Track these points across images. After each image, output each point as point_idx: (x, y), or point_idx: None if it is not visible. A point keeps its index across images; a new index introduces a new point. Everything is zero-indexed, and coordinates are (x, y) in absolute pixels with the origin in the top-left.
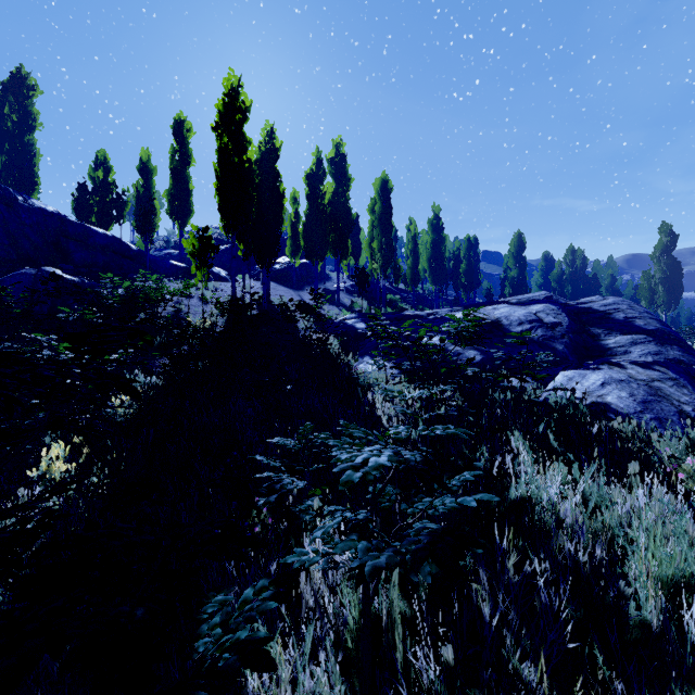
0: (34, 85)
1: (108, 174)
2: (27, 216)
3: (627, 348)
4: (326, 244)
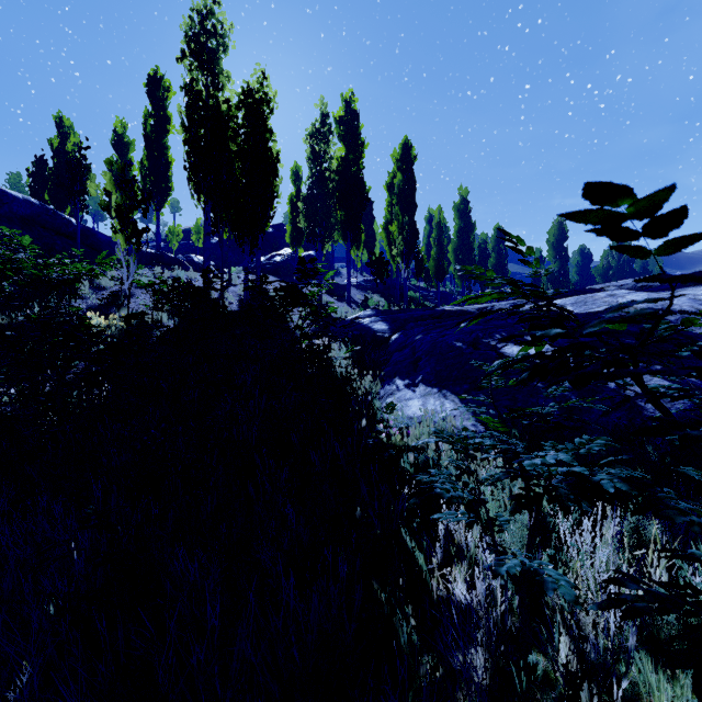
0: None
1: (64, 140)
2: None
3: None
4: (333, 222)
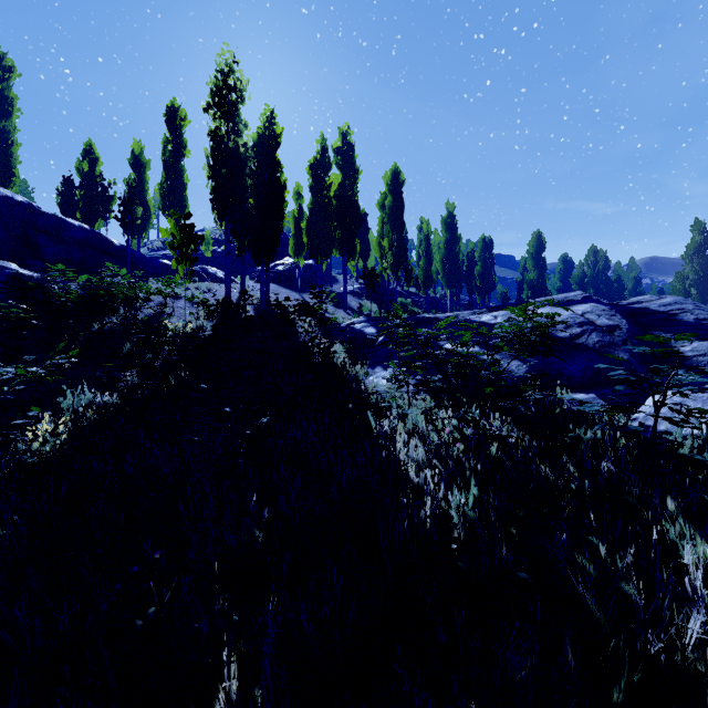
0: (10, 66)
1: (94, 165)
2: None
3: None
4: (331, 241)
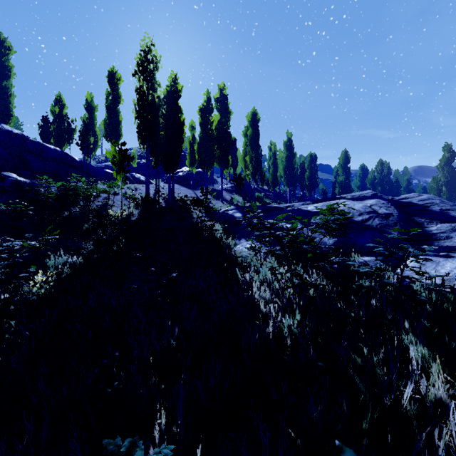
0: (9, 46)
1: (62, 109)
2: None
3: (448, 233)
4: (213, 157)
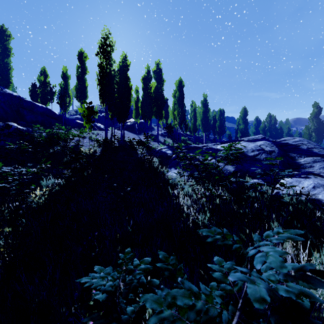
0: (9, 34)
1: (46, 78)
2: (2, 97)
3: (311, 164)
4: (152, 112)
